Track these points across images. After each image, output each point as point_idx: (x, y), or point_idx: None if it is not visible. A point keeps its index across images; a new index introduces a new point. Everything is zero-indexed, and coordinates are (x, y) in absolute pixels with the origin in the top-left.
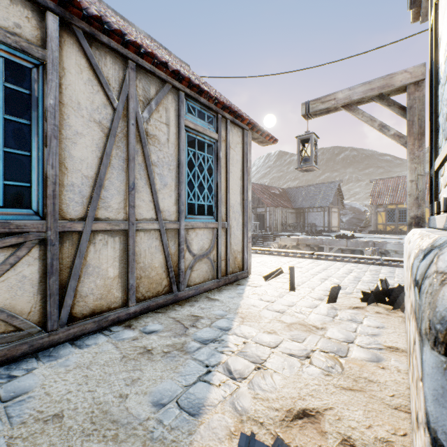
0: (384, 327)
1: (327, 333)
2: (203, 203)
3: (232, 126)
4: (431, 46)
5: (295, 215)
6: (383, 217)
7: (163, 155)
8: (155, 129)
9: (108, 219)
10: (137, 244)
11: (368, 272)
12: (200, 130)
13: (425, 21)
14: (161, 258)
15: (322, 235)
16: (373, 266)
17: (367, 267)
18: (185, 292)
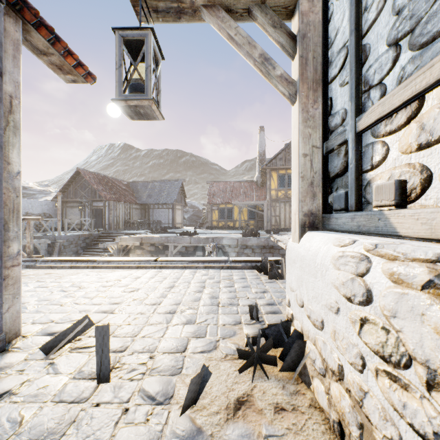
0: None
1: None
2: None
3: None
4: None
5: (140, 211)
6: (217, 215)
7: None
8: None
9: None
10: None
11: (222, 282)
12: None
13: None
14: None
15: (167, 232)
16: (224, 271)
17: (219, 274)
18: None
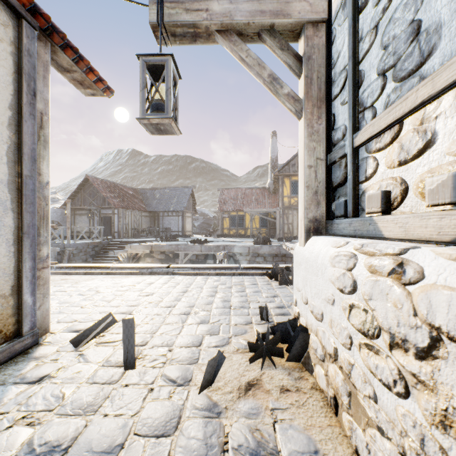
0: (320, 454)
1: None
2: None
3: None
4: None
5: (149, 219)
6: (228, 222)
7: None
8: None
9: None
10: None
11: (234, 287)
12: None
13: None
14: None
15: (177, 240)
16: (235, 277)
17: (231, 280)
18: None
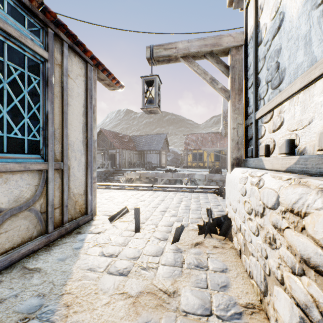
0: (228, 269)
1: (182, 302)
2: (21, 137)
3: (71, 52)
4: (246, 21)
5: (138, 155)
6: (191, 158)
7: None
8: None
9: None
10: None
11: (192, 199)
12: (14, 33)
13: (236, 8)
14: None
15: (156, 169)
16: (194, 193)
17: (191, 195)
18: None
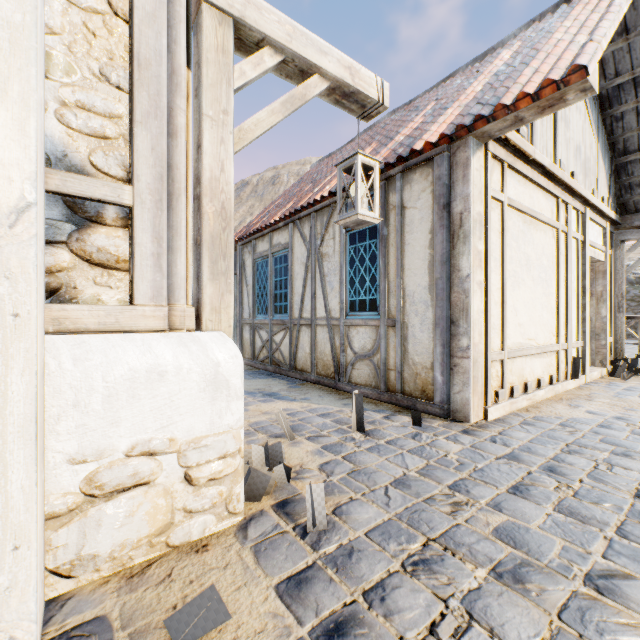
0: None
1: None
2: (365, 298)
3: (410, 174)
4: None
5: None
6: None
7: (331, 265)
8: (326, 248)
9: (306, 318)
10: (317, 335)
11: None
12: None
13: None
14: (330, 348)
15: None
16: None
17: None
18: (343, 385)
